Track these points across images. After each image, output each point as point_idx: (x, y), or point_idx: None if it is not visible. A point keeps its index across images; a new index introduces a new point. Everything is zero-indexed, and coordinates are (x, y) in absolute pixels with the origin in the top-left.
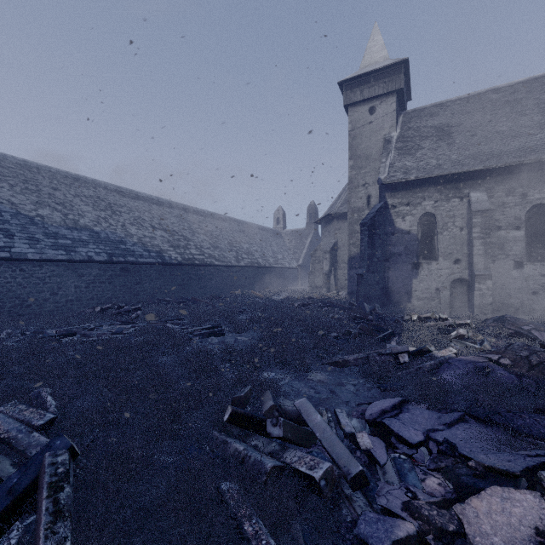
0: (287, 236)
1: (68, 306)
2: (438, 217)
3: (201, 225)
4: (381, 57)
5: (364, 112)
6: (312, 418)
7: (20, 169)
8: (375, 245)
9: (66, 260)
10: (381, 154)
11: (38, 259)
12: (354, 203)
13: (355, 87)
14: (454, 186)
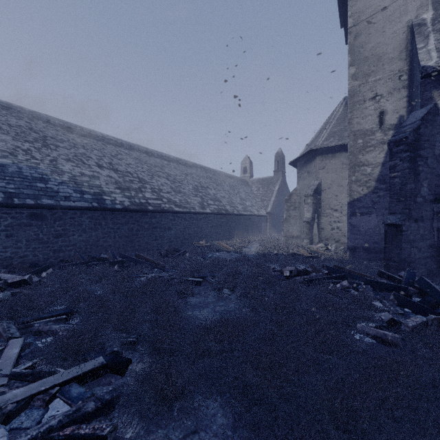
0: (254, 184)
1: None
2: None
3: (164, 168)
4: None
5: None
6: None
7: None
8: (419, 175)
9: None
10: (402, 50)
11: None
12: (358, 124)
13: None
14: None
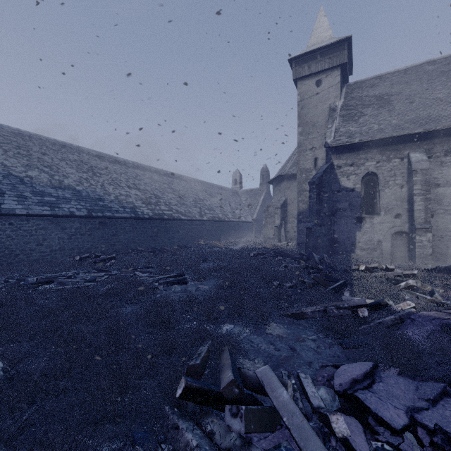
0: (243, 194)
1: (52, 255)
2: (380, 176)
3: (170, 185)
4: (327, 36)
5: (311, 85)
6: (277, 394)
7: (14, 137)
8: (322, 201)
9: (50, 215)
10: (326, 121)
11: (25, 214)
12: (303, 164)
13: (303, 63)
14: (395, 148)
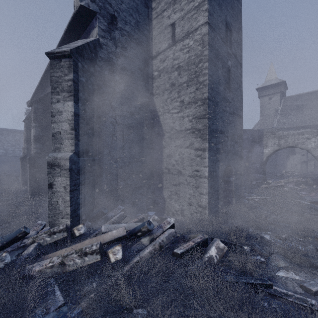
0: None
1: None
2: None
3: None
4: (274, 77)
5: (266, 99)
6: None
7: None
8: None
9: None
10: (273, 115)
11: None
12: None
13: (263, 90)
14: None
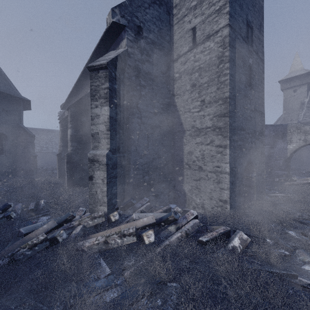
0: None
1: None
2: None
3: None
4: (299, 68)
5: (290, 92)
6: None
7: None
8: None
9: None
10: (299, 108)
11: None
12: None
13: (286, 82)
14: None
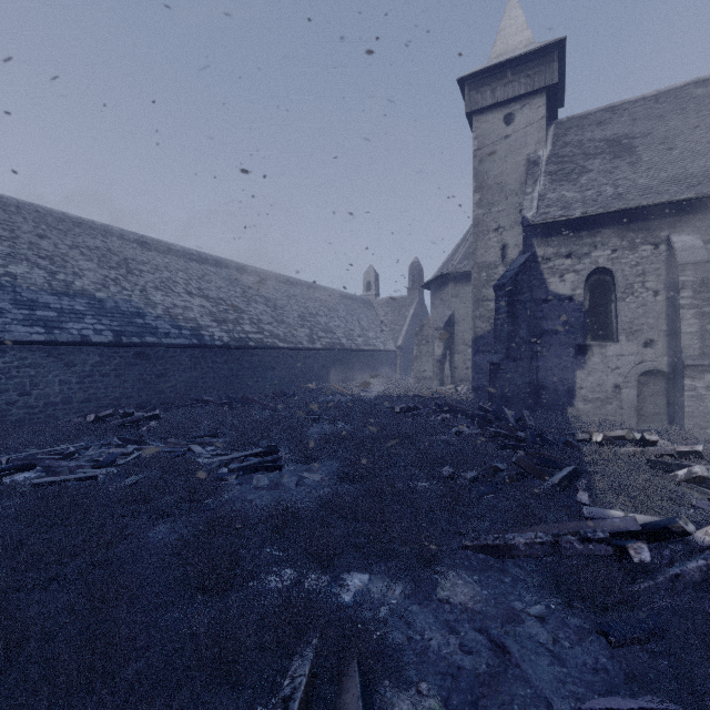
0: (381, 306)
1: (49, 412)
2: (617, 275)
3: (260, 290)
4: (522, 41)
5: (496, 122)
6: None
7: None
8: (517, 318)
9: (45, 341)
10: (522, 183)
11: None
12: (482, 256)
13: (483, 85)
14: (644, 227)
